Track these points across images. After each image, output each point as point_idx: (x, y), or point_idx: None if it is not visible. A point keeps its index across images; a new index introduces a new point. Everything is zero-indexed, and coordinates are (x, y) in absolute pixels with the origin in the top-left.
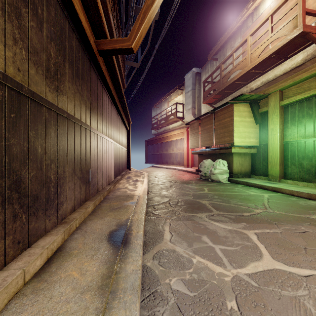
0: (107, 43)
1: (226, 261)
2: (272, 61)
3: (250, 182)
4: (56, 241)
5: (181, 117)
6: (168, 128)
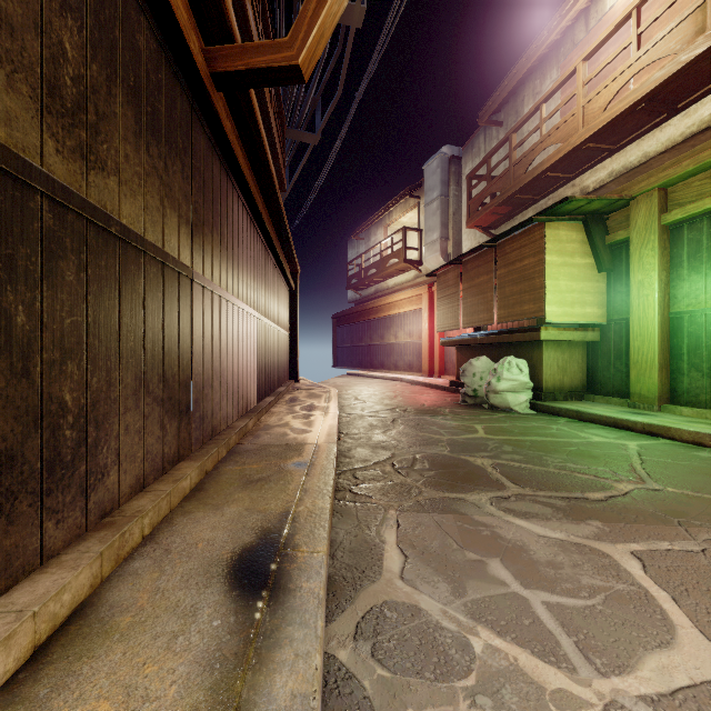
0: (234, 55)
1: (571, 649)
2: (639, 121)
3: (587, 411)
4: (68, 587)
5: (415, 261)
6: (384, 287)
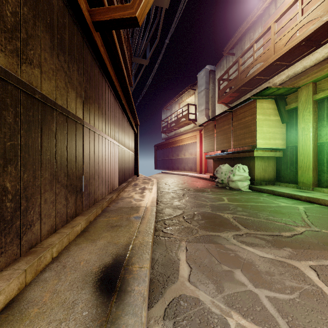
0: (104, 12)
1: (285, 327)
2: (302, 50)
3: (277, 190)
4: (3, 292)
5: (193, 119)
6: (179, 132)
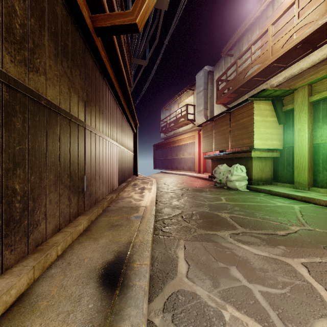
0: (105, 18)
1: (275, 318)
2: (298, 53)
3: (274, 190)
4: (14, 286)
5: (192, 120)
6: (177, 132)
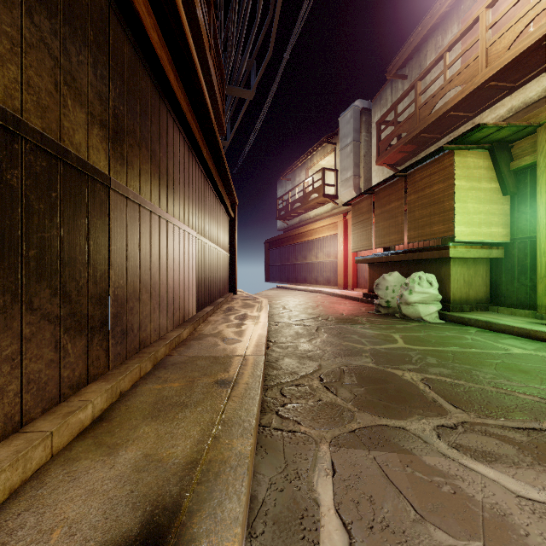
0: None
1: None
2: (541, 57)
3: (497, 322)
4: None
5: (332, 195)
6: (306, 217)
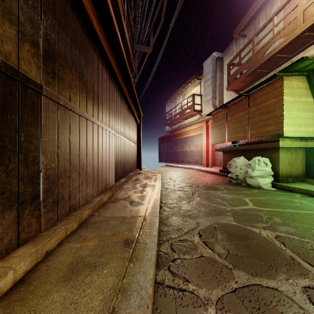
0: None
1: None
2: None
3: None
4: None
5: (199, 110)
6: (183, 124)
